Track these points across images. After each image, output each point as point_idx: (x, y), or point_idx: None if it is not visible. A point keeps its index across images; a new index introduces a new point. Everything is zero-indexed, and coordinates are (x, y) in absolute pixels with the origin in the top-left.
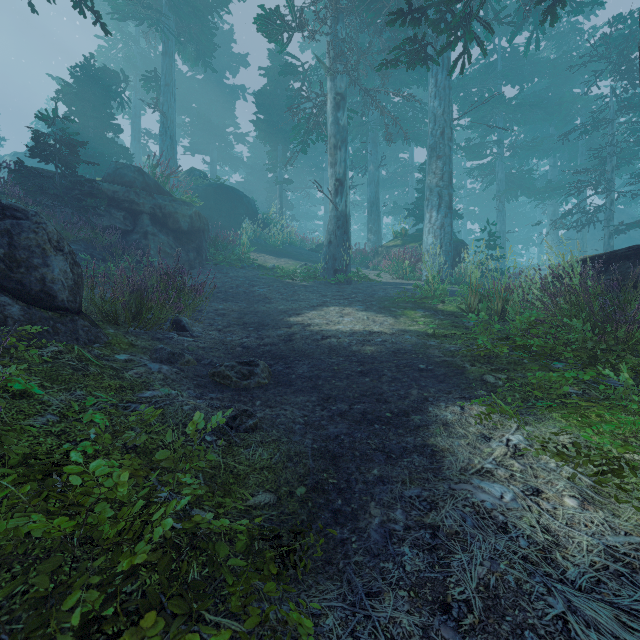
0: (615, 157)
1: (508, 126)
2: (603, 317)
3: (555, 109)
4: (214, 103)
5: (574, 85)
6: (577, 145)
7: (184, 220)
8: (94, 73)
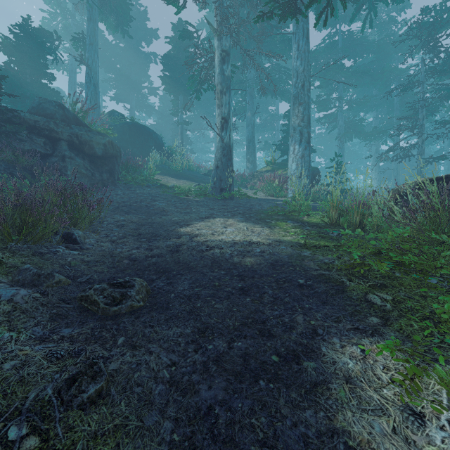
0: (425, 109)
1: (346, 88)
2: None
3: (379, 76)
4: (133, 64)
5: (391, 60)
6: (393, 103)
7: (98, 147)
8: (31, 31)
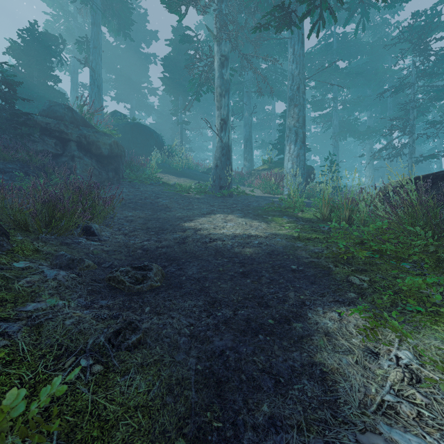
0: (415, 110)
1: (340, 88)
2: (440, 225)
3: (372, 77)
4: (133, 65)
5: (384, 61)
6: (386, 103)
7: (105, 147)
8: (37, 35)
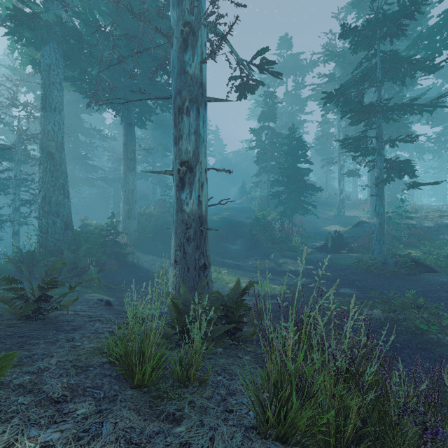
0: None
1: None
2: None
3: None
4: None
5: None
6: None
7: None
8: None
